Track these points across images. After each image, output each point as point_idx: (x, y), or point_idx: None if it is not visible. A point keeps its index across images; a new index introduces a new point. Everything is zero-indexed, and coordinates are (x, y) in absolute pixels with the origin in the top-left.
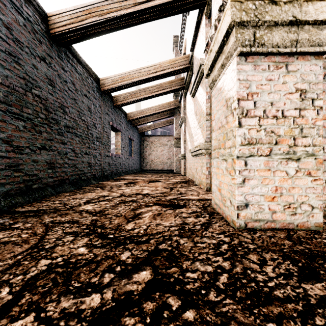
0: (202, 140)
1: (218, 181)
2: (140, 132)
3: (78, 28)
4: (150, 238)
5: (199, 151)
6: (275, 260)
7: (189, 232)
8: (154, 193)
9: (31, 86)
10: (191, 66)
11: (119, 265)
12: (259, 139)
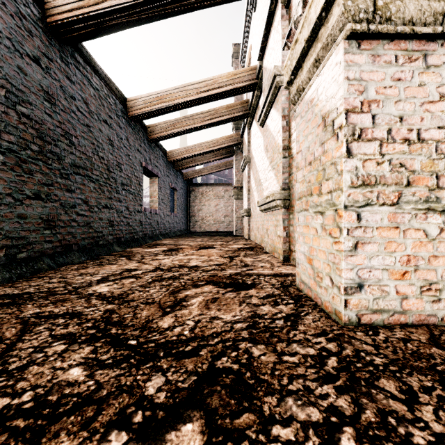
0: (276, 187)
1: (307, 247)
2: (186, 179)
3: (91, 16)
4: (200, 346)
5: (272, 203)
6: (431, 391)
7: (266, 333)
8: (206, 265)
9: (15, 100)
10: (259, 82)
11: (141, 408)
12: (380, 178)
